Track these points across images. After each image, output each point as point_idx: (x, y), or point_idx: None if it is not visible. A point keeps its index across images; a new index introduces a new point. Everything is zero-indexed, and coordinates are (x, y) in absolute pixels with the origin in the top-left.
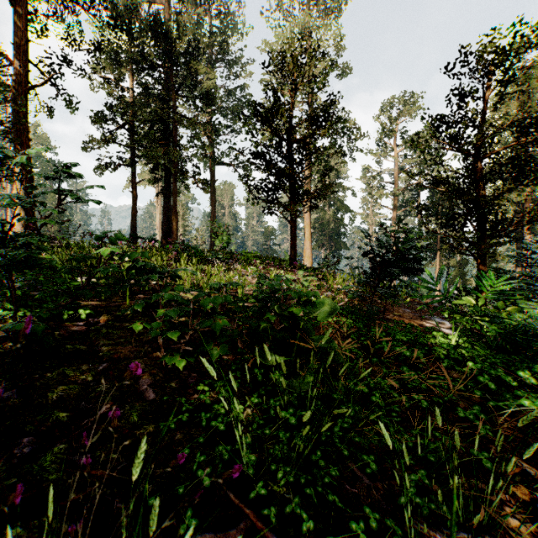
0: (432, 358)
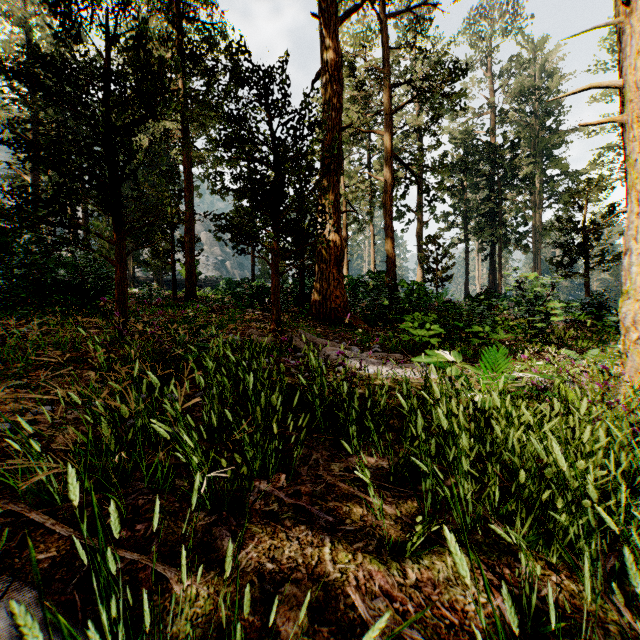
0: (580, 327)
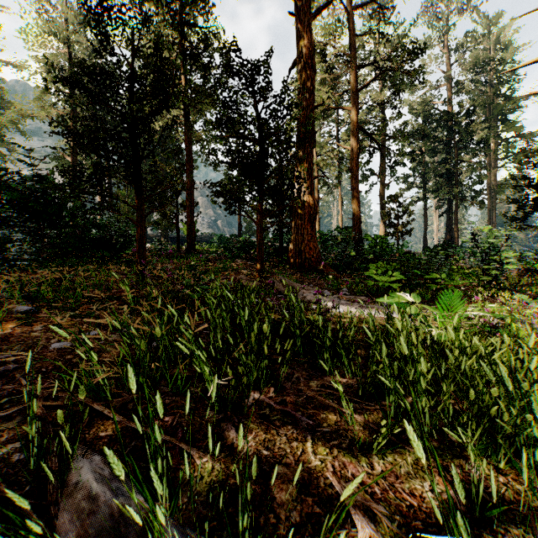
0: (534, 275)
